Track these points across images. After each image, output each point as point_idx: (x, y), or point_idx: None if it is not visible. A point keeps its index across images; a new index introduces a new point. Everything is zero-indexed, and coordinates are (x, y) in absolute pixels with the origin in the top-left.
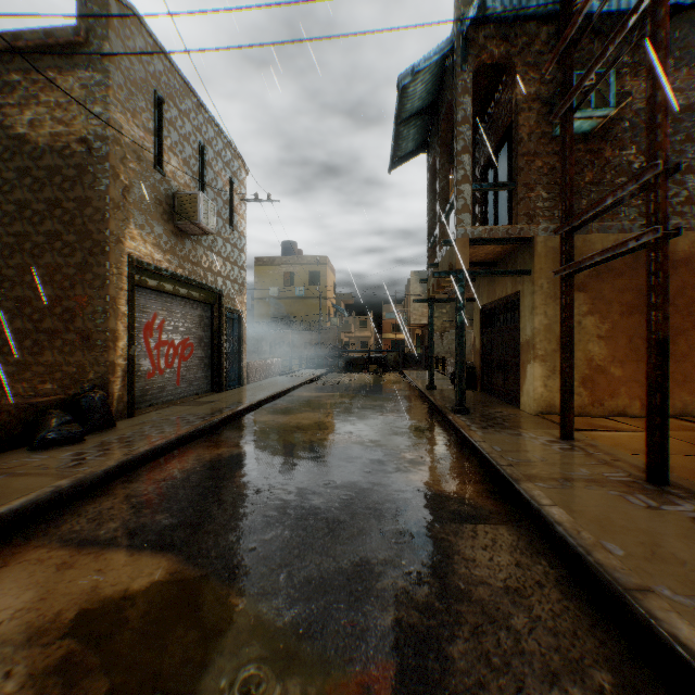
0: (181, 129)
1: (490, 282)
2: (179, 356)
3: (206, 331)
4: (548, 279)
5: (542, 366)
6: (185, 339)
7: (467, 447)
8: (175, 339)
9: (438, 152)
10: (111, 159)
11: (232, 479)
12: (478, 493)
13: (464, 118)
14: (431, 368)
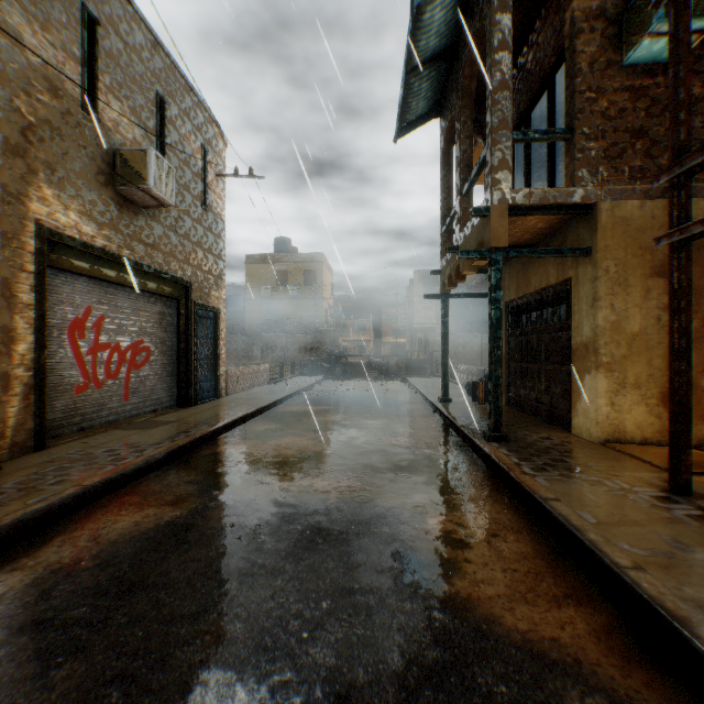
0: (129, 69)
1: (521, 272)
2: (129, 364)
3: (170, 332)
4: (616, 260)
5: (607, 377)
6: (137, 341)
7: (525, 505)
8: (122, 341)
9: (458, 108)
10: (2, 79)
11: (131, 595)
12: (598, 639)
13: (501, 43)
14: (445, 377)
